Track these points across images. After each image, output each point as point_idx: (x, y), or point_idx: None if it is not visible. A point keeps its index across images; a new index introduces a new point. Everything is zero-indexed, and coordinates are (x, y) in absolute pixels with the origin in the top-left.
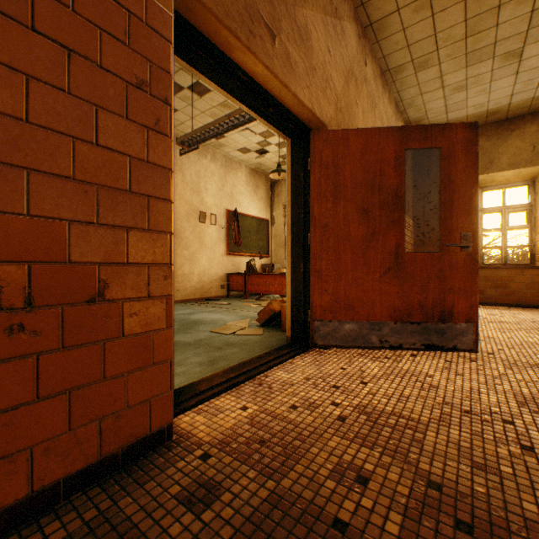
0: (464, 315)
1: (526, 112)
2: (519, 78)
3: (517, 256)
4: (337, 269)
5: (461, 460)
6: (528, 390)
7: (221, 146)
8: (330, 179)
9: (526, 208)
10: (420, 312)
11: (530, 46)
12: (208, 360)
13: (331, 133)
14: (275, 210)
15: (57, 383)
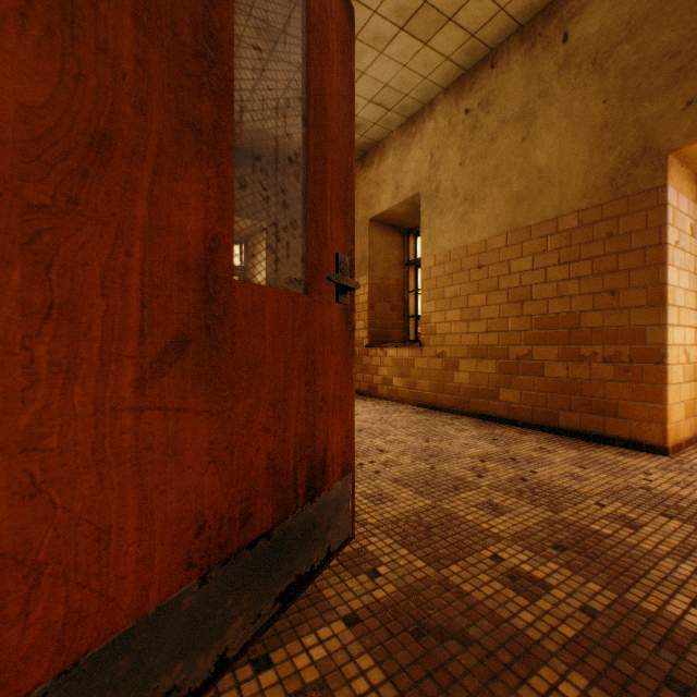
0: (341, 460)
1: (249, 148)
2: (261, 86)
3: None
4: None
5: None
6: (556, 631)
7: None
8: None
9: (242, 272)
10: (274, 490)
11: (288, 39)
12: None
13: None
14: None
15: None
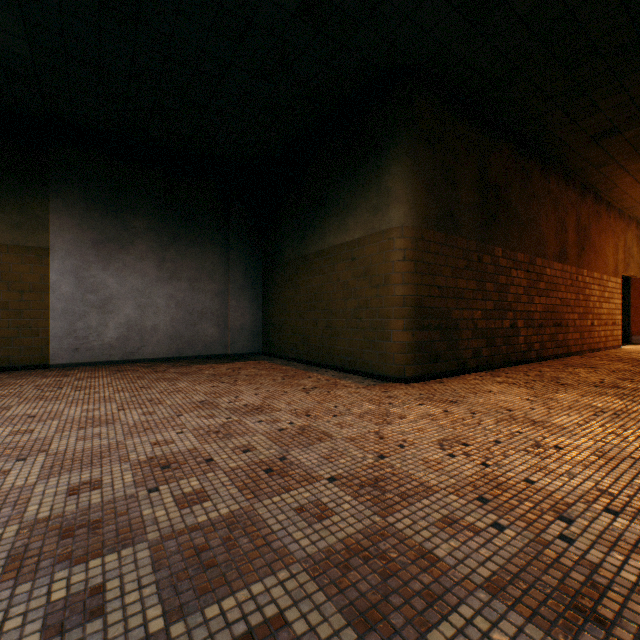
0: None
1: None
2: None
3: None
4: (639, 320)
5: None
6: None
7: None
8: (637, 293)
9: None
10: None
11: None
12: None
13: (638, 279)
14: None
15: (616, 334)
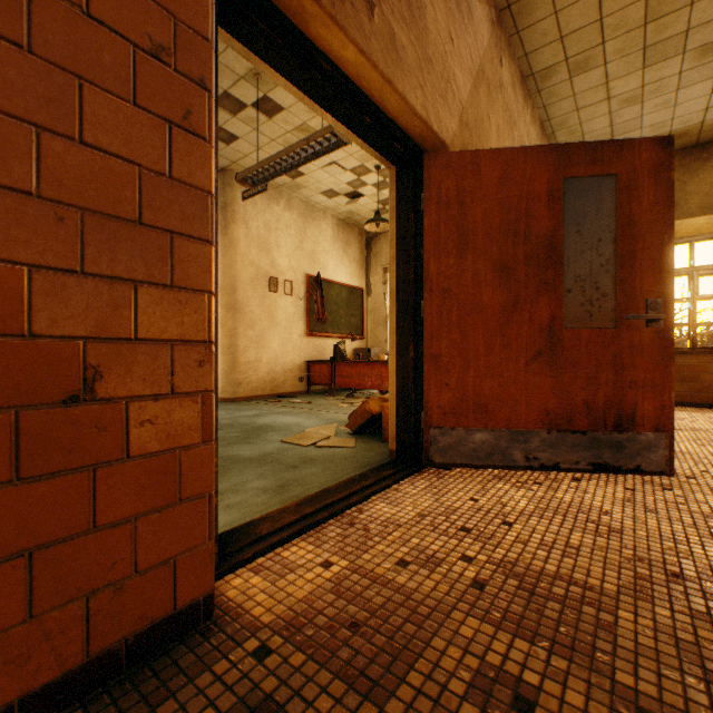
0: (652, 421)
1: None
2: None
3: (702, 338)
4: (463, 354)
5: (686, 666)
6: None
7: (299, 188)
8: (453, 223)
9: None
10: (586, 415)
11: None
12: (276, 485)
13: (454, 156)
14: (372, 275)
15: (7, 540)
